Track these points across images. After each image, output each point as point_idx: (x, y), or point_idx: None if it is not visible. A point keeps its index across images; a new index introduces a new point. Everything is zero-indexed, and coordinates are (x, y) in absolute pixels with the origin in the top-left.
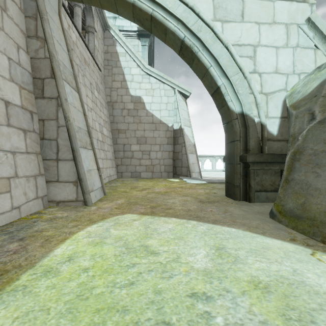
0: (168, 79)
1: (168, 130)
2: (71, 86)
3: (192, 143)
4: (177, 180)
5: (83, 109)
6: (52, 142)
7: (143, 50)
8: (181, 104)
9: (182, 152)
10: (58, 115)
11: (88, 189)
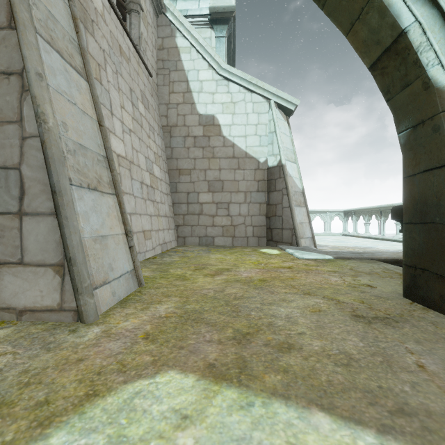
0: (259, 85)
1: (258, 168)
2: (66, 61)
3: (299, 190)
4: (275, 251)
5: (98, 114)
6: (9, 173)
7: (218, 44)
8: (280, 124)
9: (283, 203)
10: (22, 112)
11: (89, 283)
